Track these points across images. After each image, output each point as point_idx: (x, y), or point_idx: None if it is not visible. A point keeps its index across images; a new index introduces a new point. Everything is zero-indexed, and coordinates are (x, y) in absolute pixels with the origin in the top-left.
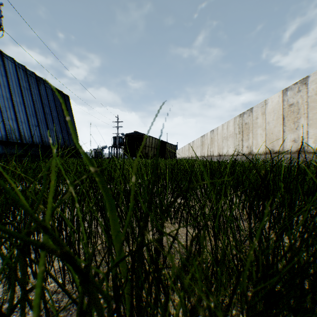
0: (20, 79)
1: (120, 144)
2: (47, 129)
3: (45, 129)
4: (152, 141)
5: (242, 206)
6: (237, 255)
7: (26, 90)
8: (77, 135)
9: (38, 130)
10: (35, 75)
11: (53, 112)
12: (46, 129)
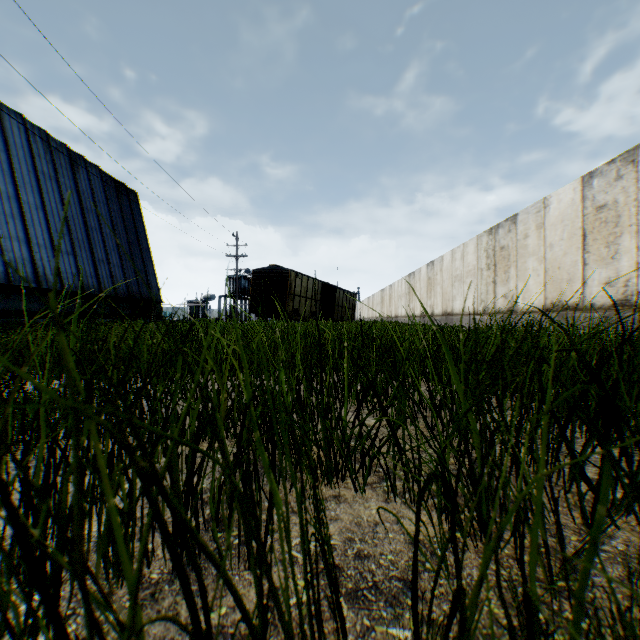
0: (36, 158)
1: (243, 292)
2: (92, 260)
3: (87, 260)
4: (308, 286)
5: (530, 440)
6: (554, 607)
7: (48, 181)
8: (154, 273)
9: (73, 262)
10: (67, 150)
11: (104, 225)
12: (90, 259)
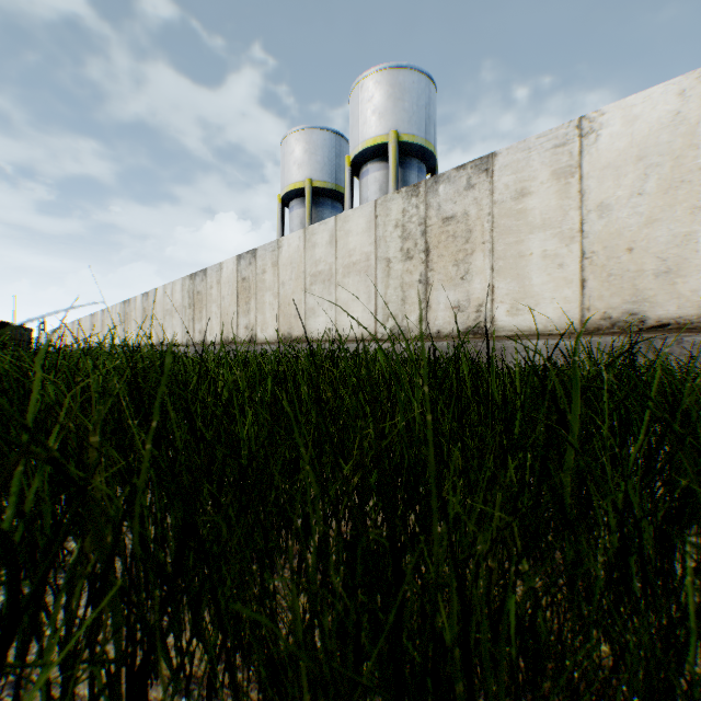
0: None
1: None
2: None
3: None
4: None
5: None
6: None
7: None
8: None
9: None
10: None
11: None
12: None
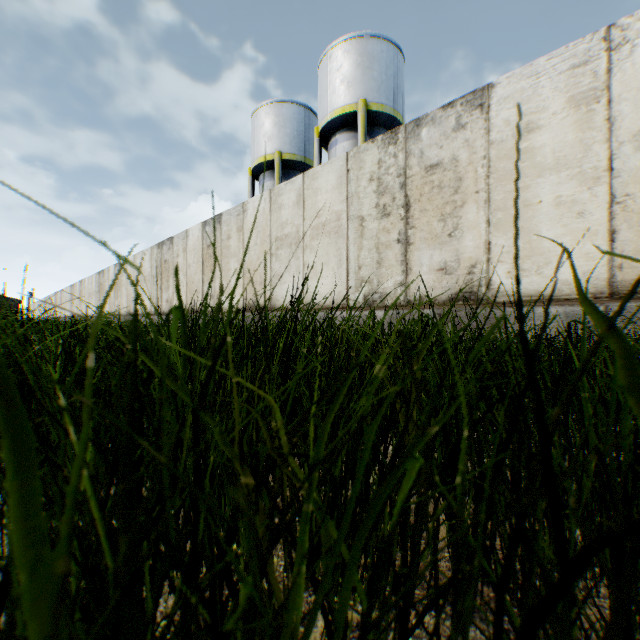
0: None
1: None
2: None
3: None
4: None
5: None
6: None
7: None
8: None
9: None
10: None
11: None
12: None
